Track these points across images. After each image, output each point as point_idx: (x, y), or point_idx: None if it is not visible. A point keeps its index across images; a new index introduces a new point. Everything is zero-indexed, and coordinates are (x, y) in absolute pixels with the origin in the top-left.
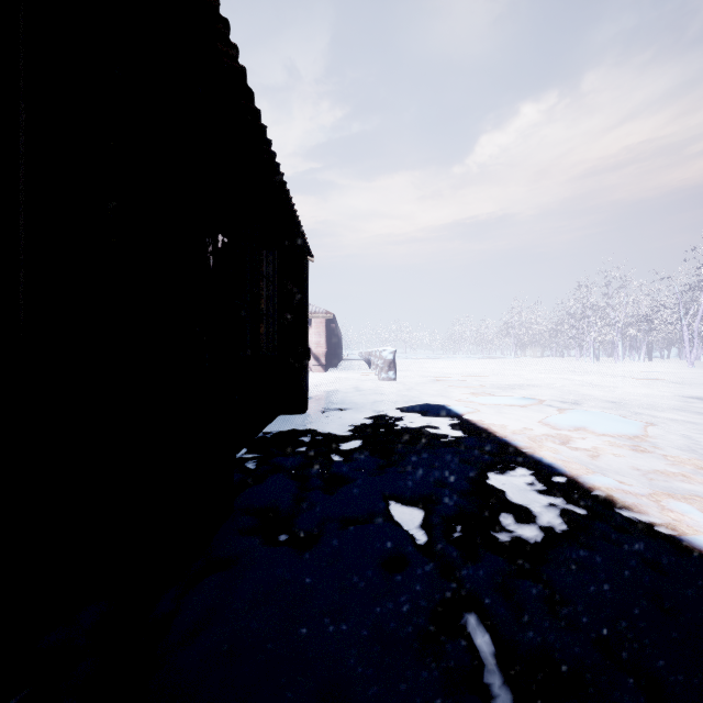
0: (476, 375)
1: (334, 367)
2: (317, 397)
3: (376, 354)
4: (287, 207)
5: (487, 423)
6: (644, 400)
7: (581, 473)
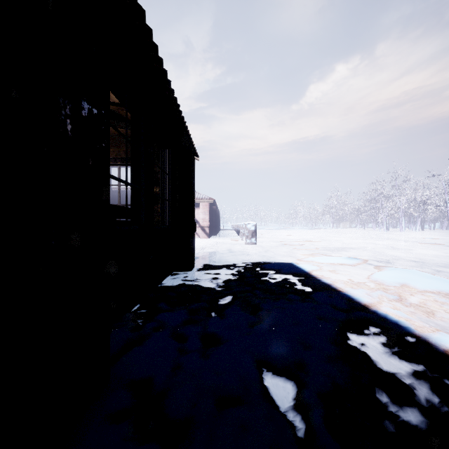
0: (310, 240)
1: (215, 235)
2: (202, 256)
3: (243, 226)
4: (176, 114)
5: (329, 279)
6: (436, 259)
7: (428, 333)
